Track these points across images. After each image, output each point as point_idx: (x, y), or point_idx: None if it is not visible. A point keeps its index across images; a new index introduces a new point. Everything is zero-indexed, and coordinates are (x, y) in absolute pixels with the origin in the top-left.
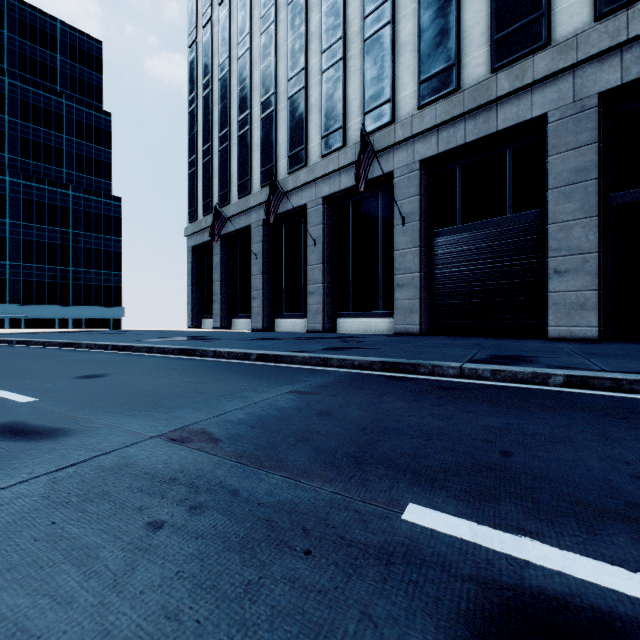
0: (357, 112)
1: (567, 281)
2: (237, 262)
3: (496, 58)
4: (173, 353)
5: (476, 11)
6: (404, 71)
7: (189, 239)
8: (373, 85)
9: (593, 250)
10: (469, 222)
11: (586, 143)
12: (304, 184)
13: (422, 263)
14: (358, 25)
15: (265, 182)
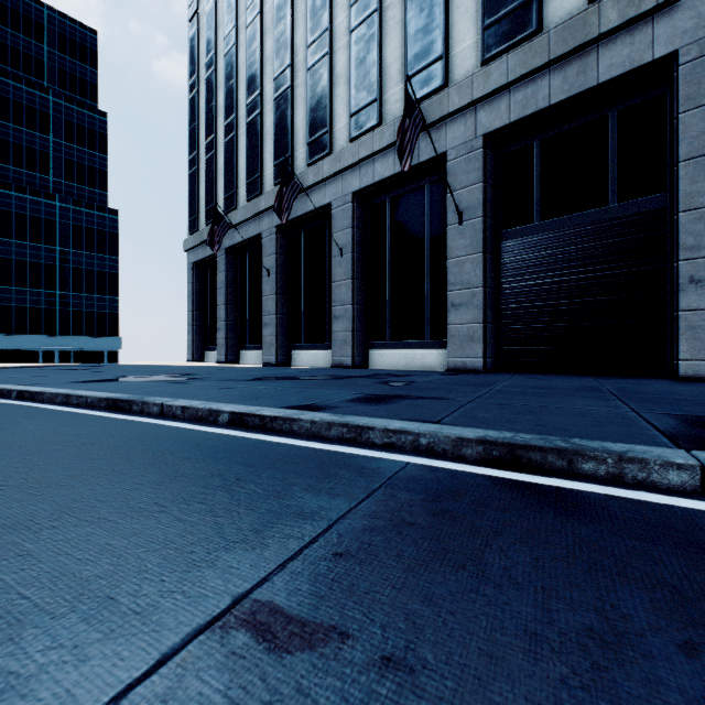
0: (397, 78)
1: None
2: (246, 281)
3: None
4: (99, 406)
5: None
6: (461, 16)
7: (189, 254)
8: (419, 39)
9: None
10: (552, 217)
11: None
12: (328, 177)
13: (486, 274)
14: None
15: (279, 178)
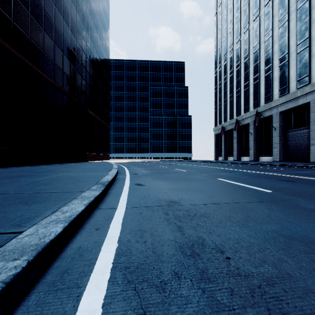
0: (263, 96)
1: (314, 147)
2: (229, 139)
3: (297, 86)
4: (212, 162)
5: (293, 71)
6: (275, 86)
7: (214, 132)
8: (267, 90)
9: None
10: (295, 128)
11: None
12: (248, 117)
13: (280, 141)
14: (263, 71)
15: (237, 115)
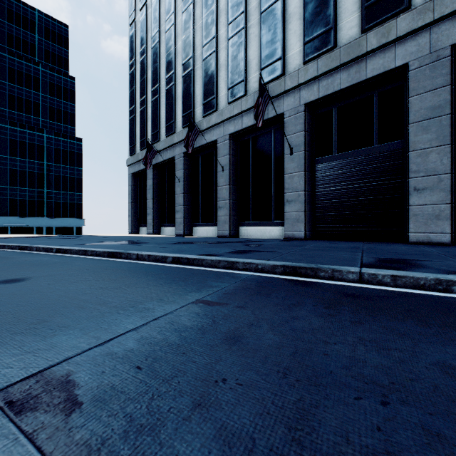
0: (255, 68)
1: (425, 197)
2: (165, 185)
3: (366, 21)
4: (103, 255)
5: None
6: (292, 35)
7: (130, 168)
8: (268, 47)
9: (447, 171)
10: (343, 151)
11: (441, 86)
12: (215, 125)
13: (306, 184)
14: (256, 1)
15: (185, 124)
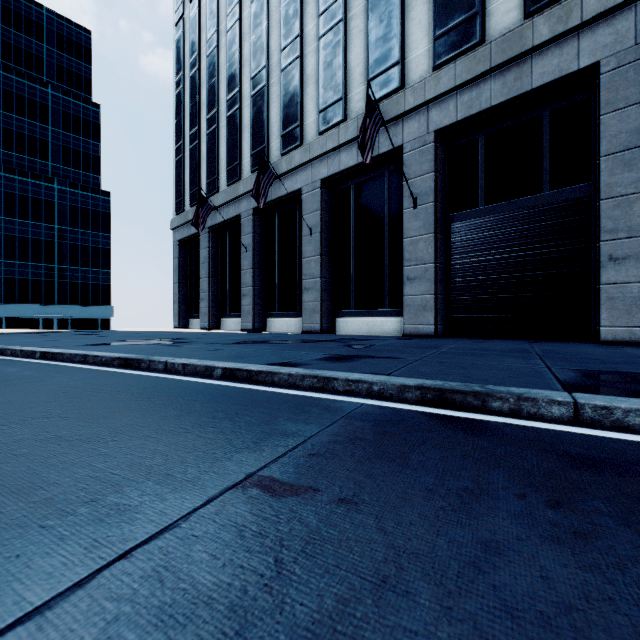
0: (360, 80)
1: (627, 270)
2: (226, 256)
3: None
4: (112, 364)
5: None
6: (415, 27)
7: (176, 232)
8: (378, 47)
9: None
10: (494, 203)
11: None
12: (299, 166)
13: (437, 252)
14: None
15: (256, 166)
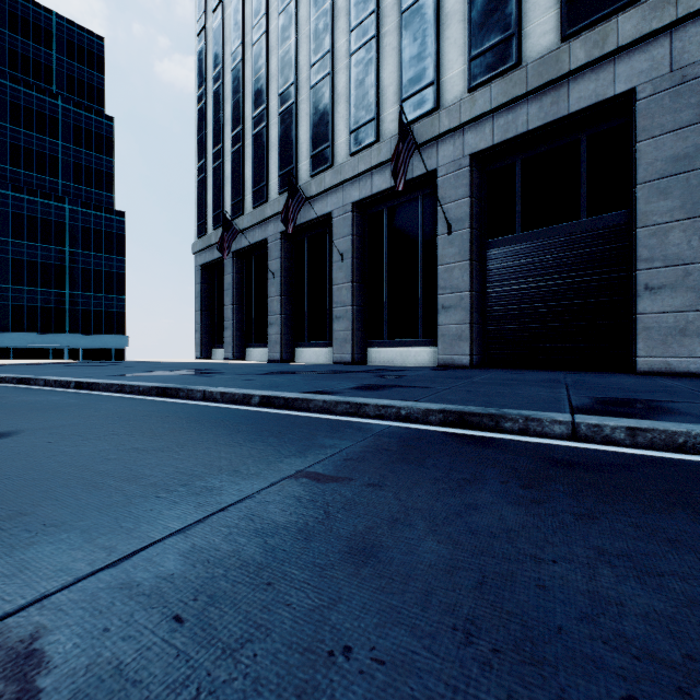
0: (393, 100)
1: (662, 299)
2: (252, 282)
3: (568, 22)
4: (150, 393)
5: None
6: (451, 47)
7: (197, 256)
8: (412, 66)
9: (698, 259)
10: (531, 229)
11: (688, 123)
12: (329, 188)
13: (473, 280)
14: None
15: (284, 187)
